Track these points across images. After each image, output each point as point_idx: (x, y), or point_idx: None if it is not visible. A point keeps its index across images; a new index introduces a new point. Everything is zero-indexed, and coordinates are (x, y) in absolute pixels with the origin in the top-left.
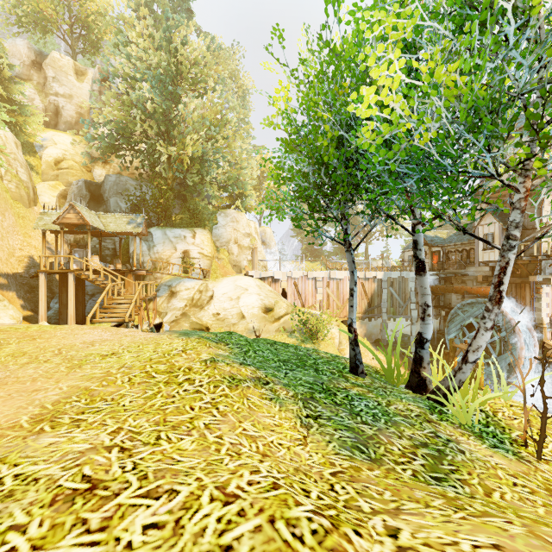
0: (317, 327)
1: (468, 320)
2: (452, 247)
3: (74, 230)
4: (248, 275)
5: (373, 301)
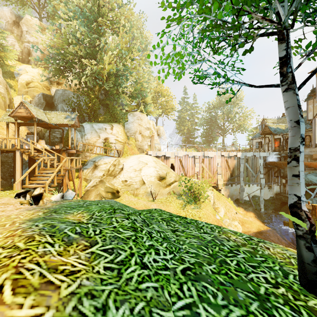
0: (199, 191)
1: (308, 186)
2: None
3: (28, 122)
4: (148, 154)
5: (234, 172)
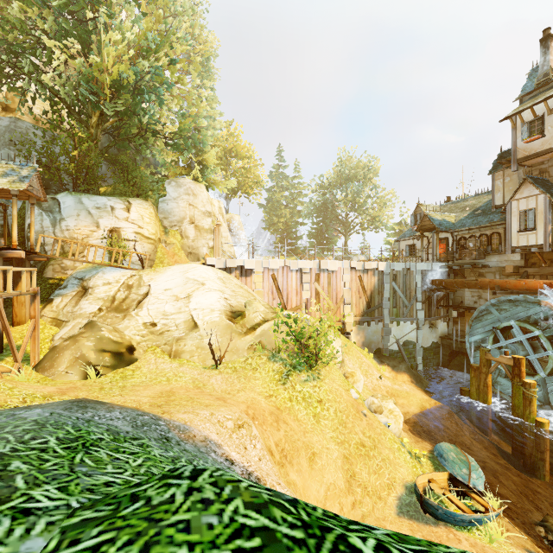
0: (318, 342)
1: (502, 323)
2: (465, 233)
3: None
4: (208, 264)
5: (373, 300)
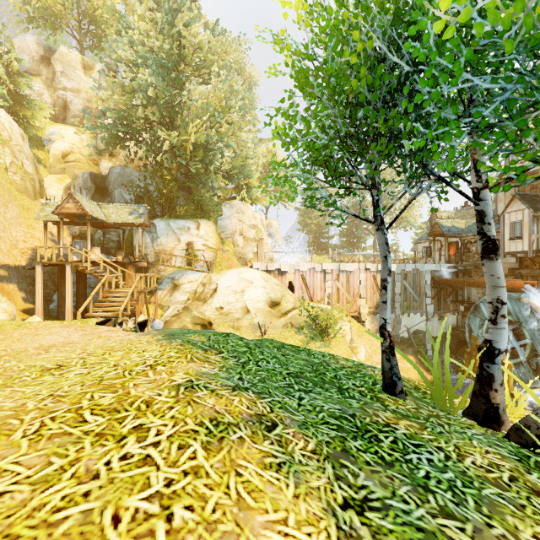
0: (328, 323)
1: None
2: (471, 238)
3: (75, 221)
4: (254, 267)
5: None
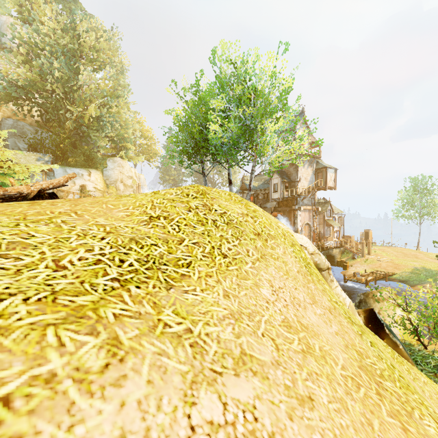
0: None
1: None
2: (260, 192)
3: None
4: None
5: None
